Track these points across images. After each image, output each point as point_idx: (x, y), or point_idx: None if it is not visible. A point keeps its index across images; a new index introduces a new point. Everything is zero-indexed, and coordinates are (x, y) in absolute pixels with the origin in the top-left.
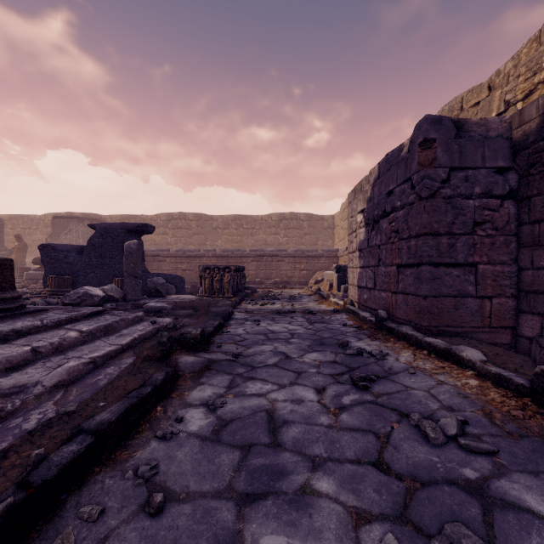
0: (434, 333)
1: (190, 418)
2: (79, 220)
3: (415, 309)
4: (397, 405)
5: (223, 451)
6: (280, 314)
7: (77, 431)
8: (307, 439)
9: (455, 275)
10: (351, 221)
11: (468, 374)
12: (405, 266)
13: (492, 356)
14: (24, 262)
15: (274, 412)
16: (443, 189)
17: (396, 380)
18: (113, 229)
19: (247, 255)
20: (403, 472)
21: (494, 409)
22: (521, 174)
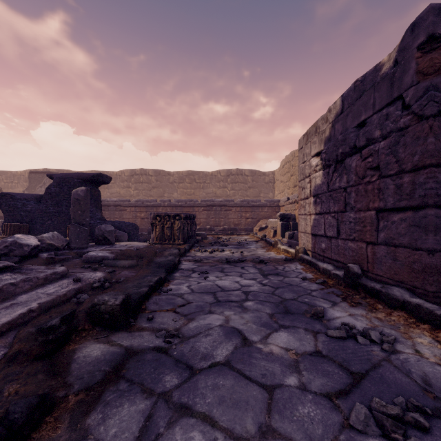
0: None
1: None
2: None
3: (411, 267)
4: None
5: None
6: (229, 264)
7: None
8: None
9: None
10: (303, 166)
11: None
12: (389, 210)
13: None
14: None
15: None
16: None
17: None
18: (69, 179)
19: (199, 205)
20: None
21: None
22: None
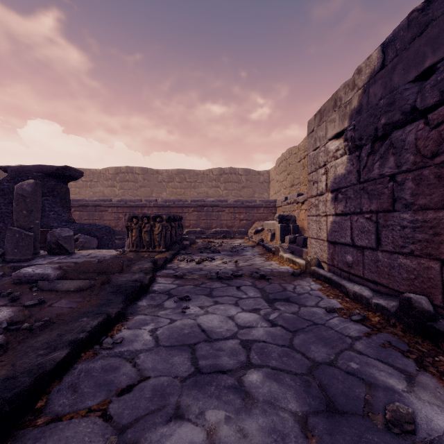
0: None
1: None
2: None
3: None
4: None
5: None
6: (220, 281)
7: None
8: None
9: None
10: (315, 154)
11: None
12: None
13: None
14: None
15: None
16: None
17: None
18: (26, 172)
19: (188, 205)
20: None
21: None
22: None
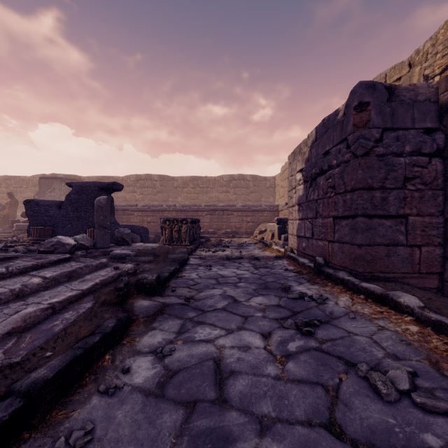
0: (369, 278)
1: (137, 368)
2: (61, 180)
3: (350, 257)
4: (342, 353)
5: (166, 410)
6: (229, 260)
7: (6, 393)
8: (254, 394)
9: (387, 226)
10: (291, 179)
11: (407, 319)
12: (340, 218)
13: (426, 301)
14: (15, 215)
15: (222, 360)
16: (376, 148)
17: (338, 325)
18: (87, 187)
19: (202, 209)
20: (358, 437)
21: (439, 358)
22: (447, 134)
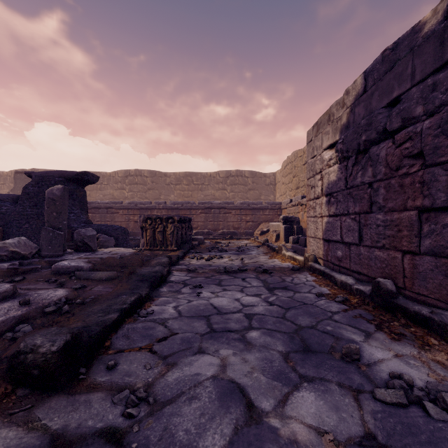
0: None
1: None
2: None
3: None
4: None
5: None
6: (228, 274)
7: None
8: None
9: None
10: (313, 161)
11: None
12: (438, 210)
13: None
14: None
15: None
16: None
17: None
18: (49, 177)
19: (196, 207)
20: None
21: None
22: None
